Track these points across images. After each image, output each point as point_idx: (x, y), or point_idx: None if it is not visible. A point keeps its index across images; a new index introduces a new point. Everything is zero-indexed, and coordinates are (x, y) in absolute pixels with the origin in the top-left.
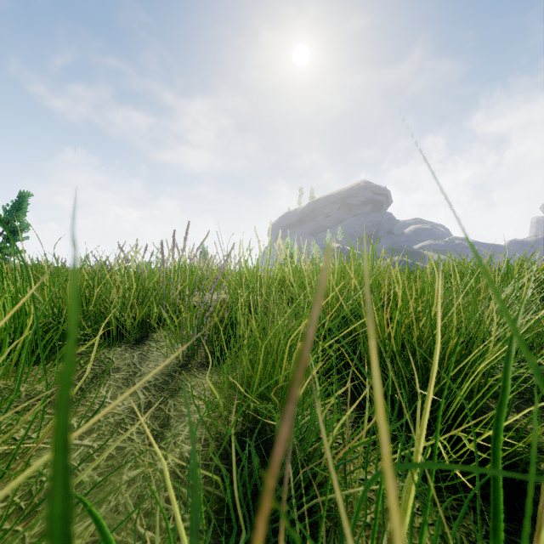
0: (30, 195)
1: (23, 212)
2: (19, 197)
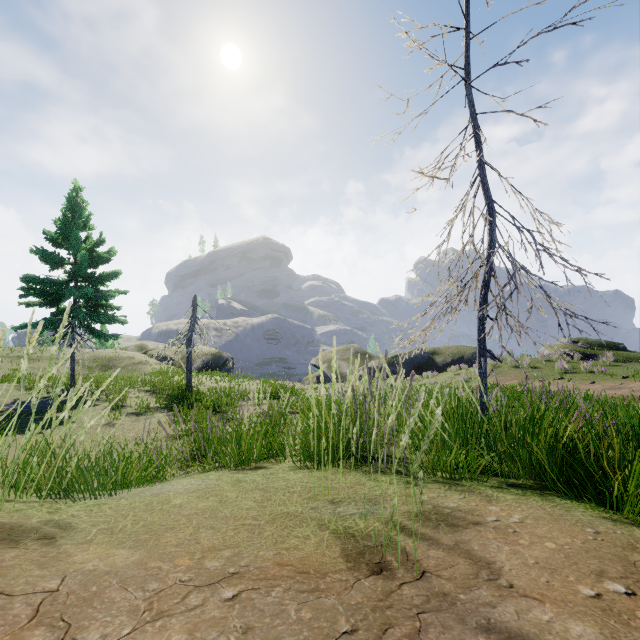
0: None
1: None
2: None
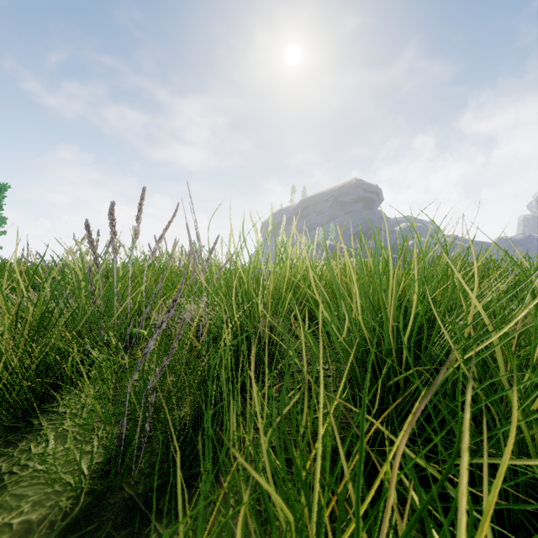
0: (7, 187)
1: None
2: None
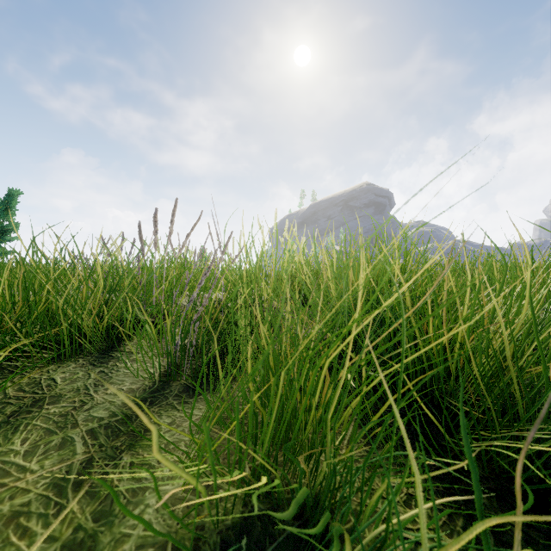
0: (19, 193)
1: (12, 211)
2: (8, 195)
